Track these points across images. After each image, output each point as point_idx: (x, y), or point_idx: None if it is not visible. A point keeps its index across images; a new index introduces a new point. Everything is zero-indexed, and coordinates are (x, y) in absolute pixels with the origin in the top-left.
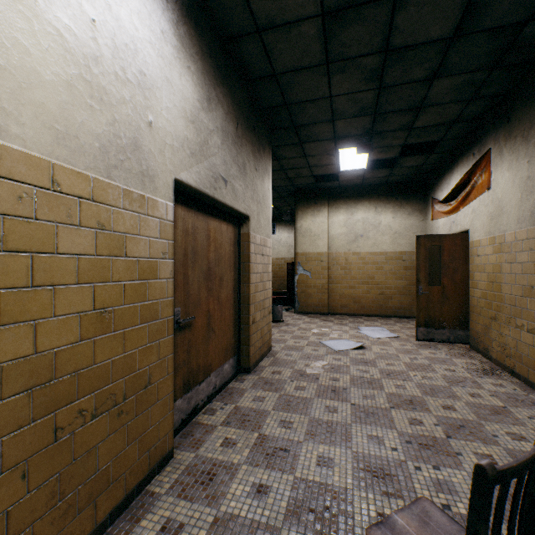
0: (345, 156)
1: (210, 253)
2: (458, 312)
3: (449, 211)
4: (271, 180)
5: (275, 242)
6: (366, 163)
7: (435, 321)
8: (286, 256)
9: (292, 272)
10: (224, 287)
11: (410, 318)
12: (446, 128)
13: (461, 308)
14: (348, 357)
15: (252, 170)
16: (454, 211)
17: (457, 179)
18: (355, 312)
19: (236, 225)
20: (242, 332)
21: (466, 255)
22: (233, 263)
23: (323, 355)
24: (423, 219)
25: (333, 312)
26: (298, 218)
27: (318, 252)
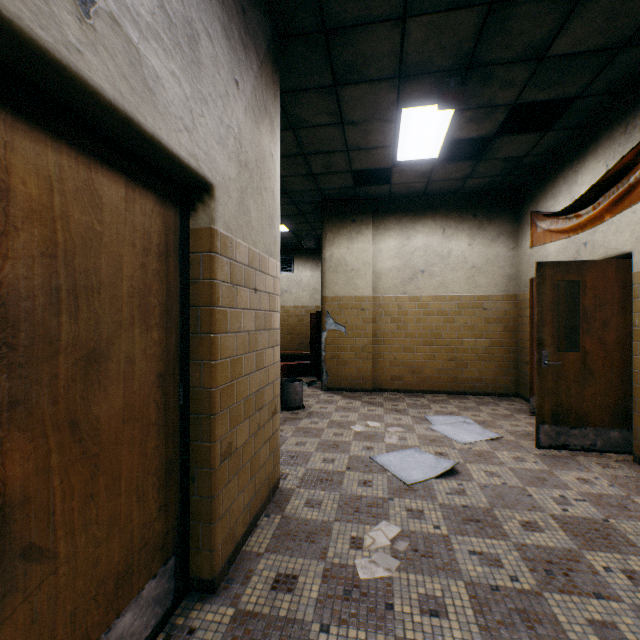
0: (410, 128)
1: (6, 260)
2: (610, 397)
3: (577, 227)
4: (277, 140)
5: (293, 283)
6: (441, 146)
7: (570, 413)
8: (308, 303)
9: (317, 326)
10: (112, 379)
11: (494, 395)
12: (602, 62)
13: (615, 391)
14: (435, 504)
15: (221, 69)
16: (588, 226)
17: (597, 170)
18: (413, 387)
19: (175, 203)
20: (193, 486)
21: (625, 297)
22: (160, 306)
23: (386, 501)
24: (513, 247)
25: (379, 387)
26: (327, 244)
27: (357, 296)
